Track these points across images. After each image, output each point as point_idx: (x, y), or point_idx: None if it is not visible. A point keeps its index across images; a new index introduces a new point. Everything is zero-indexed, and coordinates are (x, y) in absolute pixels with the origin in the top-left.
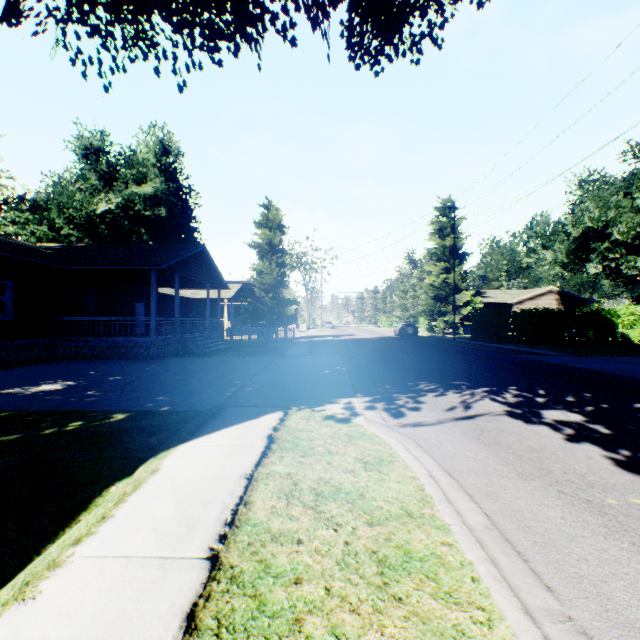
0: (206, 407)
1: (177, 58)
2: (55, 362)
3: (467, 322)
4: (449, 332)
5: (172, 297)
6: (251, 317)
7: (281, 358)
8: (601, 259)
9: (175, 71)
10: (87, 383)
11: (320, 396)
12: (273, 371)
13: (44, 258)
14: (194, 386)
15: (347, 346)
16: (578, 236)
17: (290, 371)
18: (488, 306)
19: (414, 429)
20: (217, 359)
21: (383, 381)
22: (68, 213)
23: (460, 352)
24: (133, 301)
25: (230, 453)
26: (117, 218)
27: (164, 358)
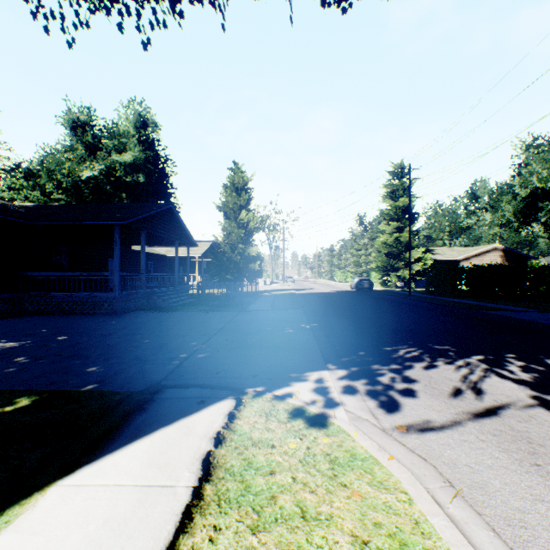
0: (141, 385)
1: (141, 15)
2: (19, 317)
3: (418, 277)
4: (400, 286)
5: (148, 254)
6: (218, 272)
7: (244, 313)
8: (548, 217)
9: (139, 28)
10: (27, 345)
11: (284, 368)
12: (233, 330)
13: (6, 213)
14: (141, 350)
15: (308, 300)
16: (526, 196)
17: (251, 330)
18: (436, 262)
19: (424, 438)
20: (180, 314)
21: (354, 344)
22: (56, 179)
23: (421, 307)
24: (106, 257)
25: (126, 513)
26: (100, 184)
27: (129, 313)
